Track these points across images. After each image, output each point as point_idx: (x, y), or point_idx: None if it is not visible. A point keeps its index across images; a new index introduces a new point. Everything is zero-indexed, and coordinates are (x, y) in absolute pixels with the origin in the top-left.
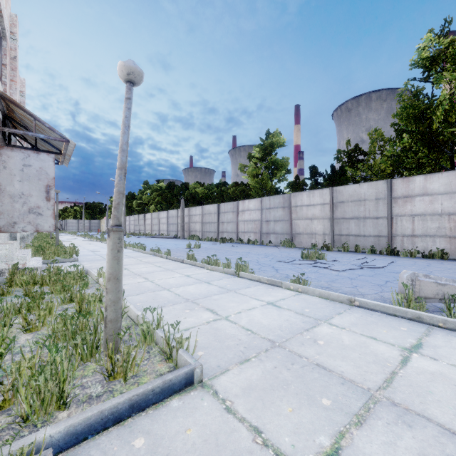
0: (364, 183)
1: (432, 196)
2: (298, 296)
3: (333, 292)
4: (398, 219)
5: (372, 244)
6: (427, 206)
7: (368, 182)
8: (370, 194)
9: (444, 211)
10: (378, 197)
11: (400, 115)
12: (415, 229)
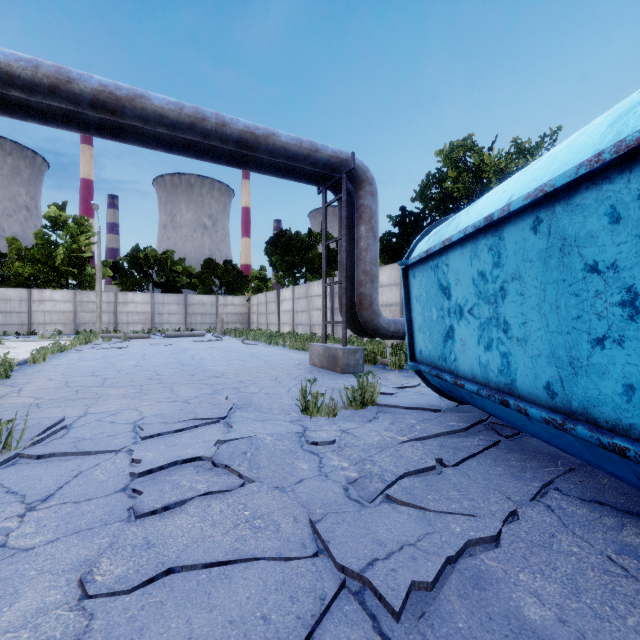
0: (11, 288)
1: (56, 302)
2: (3, 342)
3: (17, 339)
4: (36, 314)
5: (18, 330)
6: (53, 307)
7: (9, 282)
8: (15, 296)
9: (62, 311)
10: (22, 299)
11: (37, 244)
12: (47, 320)
